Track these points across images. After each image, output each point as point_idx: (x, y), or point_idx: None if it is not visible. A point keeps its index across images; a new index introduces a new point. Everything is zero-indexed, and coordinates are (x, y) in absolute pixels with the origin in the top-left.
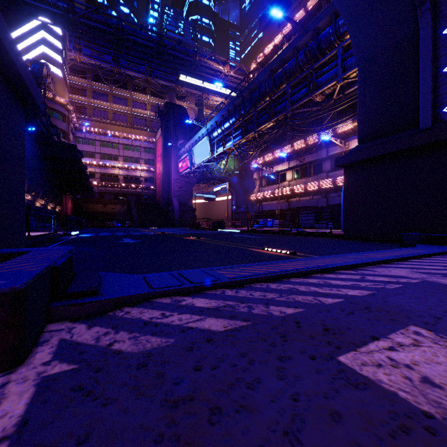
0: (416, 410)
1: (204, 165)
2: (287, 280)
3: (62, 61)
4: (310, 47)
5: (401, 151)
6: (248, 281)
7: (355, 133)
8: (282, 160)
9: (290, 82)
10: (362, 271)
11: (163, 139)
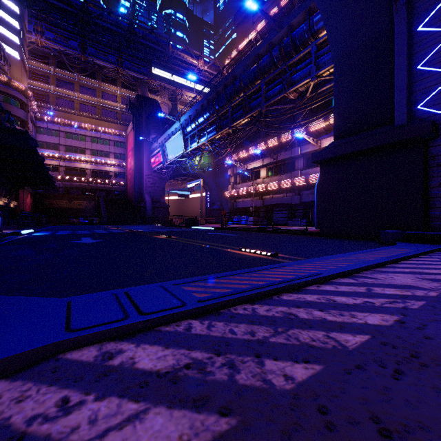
0: None
1: (177, 161)
2: (278, 298)
3: (20, 43)
4: (284, 43)
5: (377, 147)
6: (226, 303)
7: (326, 132)
8: (256, 158)
9: (264, 78)
10: (363, 279)
11: (135, 133)
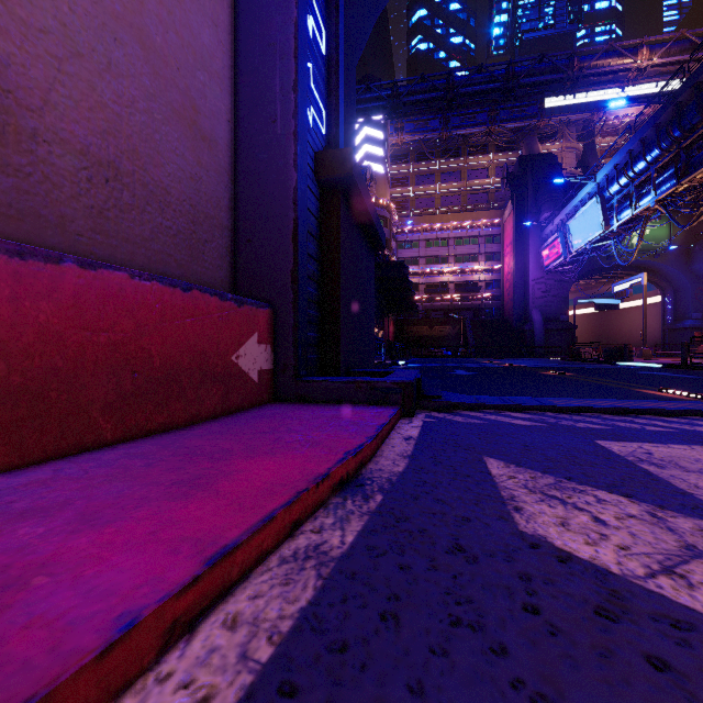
0: (612, 453)
1: (591, 248)
2: (634, 415)
3: (383, 154)
4: None
5: None
6: (577, 409)
7: None
8: None
9: None
10: None
11: (515, 217)
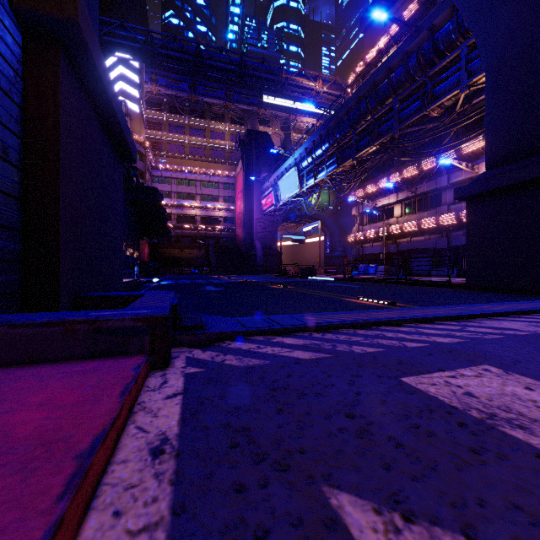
0: (446, 405)
1: (291, 201)
2: (376, 327)
3: (139, 96)
4: (424, 50)
5: None
6: (335, 326)
7: None
8: (388, 192)
9: (397, 96)
10: (466, 322)
11: (244, 172)
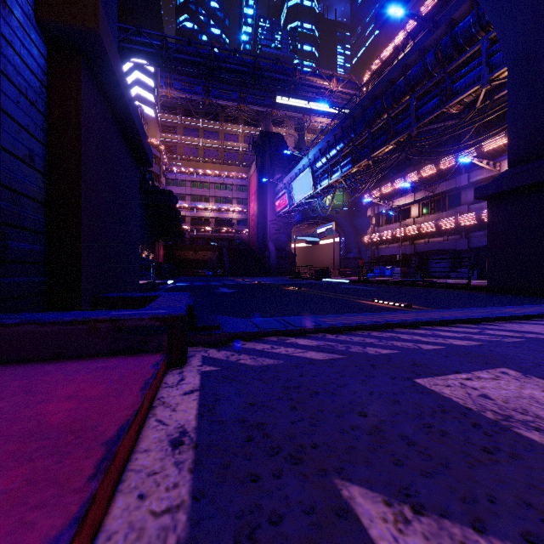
0: (460, 406)
1: (305, 203)
2: (391, 330)
3: (154, 100)
4: (442, 45)
5: None
6: (349, 328)
7: None
8: (405, 192)
9: (414, 93)
10: (485, 325)
11: (258, 174)
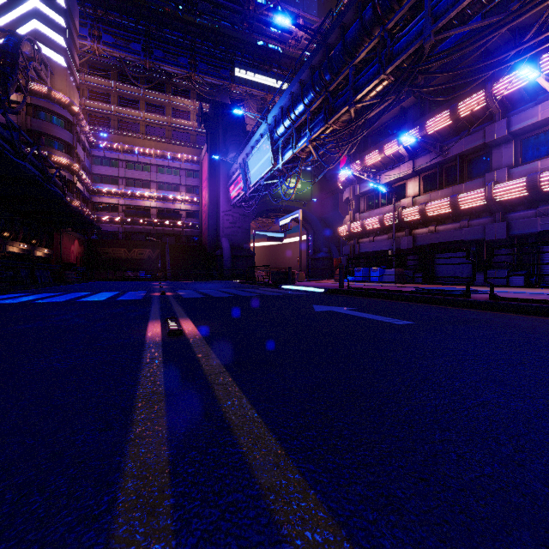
0: None
1: (264, 186)
2: None
3: (66, 46)
4: None
5: None
6: None
7: None
8: (398, 162)
9: None
10: None
11: (209, 154)
